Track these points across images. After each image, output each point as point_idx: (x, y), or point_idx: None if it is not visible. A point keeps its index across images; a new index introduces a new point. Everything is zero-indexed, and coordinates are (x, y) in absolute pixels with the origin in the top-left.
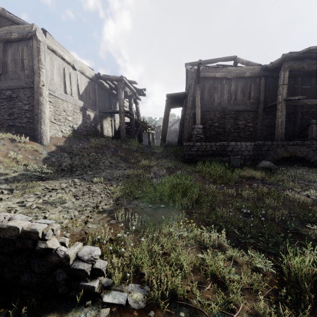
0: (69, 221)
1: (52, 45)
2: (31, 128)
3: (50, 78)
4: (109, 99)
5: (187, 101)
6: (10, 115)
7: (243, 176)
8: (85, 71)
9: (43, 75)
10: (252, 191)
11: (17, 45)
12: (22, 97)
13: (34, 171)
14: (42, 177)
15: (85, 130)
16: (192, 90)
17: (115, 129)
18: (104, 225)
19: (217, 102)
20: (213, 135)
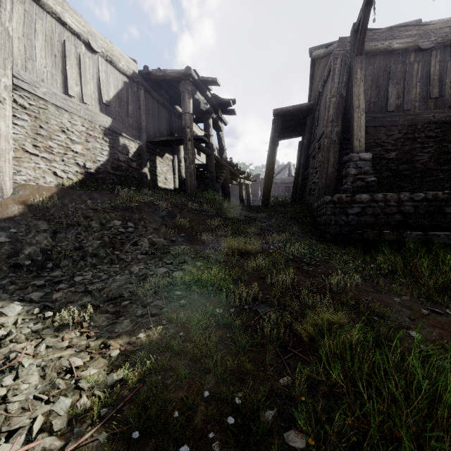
0: None
1: None
2: None
3: (25, 55)
4: (169, 122)
5: (318, 114)
6: None
7: None
8: (117, 59)
9: None
10: None
11: None
12: None
13: None
14: None
15: (117, 174)
16: (337, 82)
17: (180, 176)
18: None
19: (394, 104)
20: (384, 180)
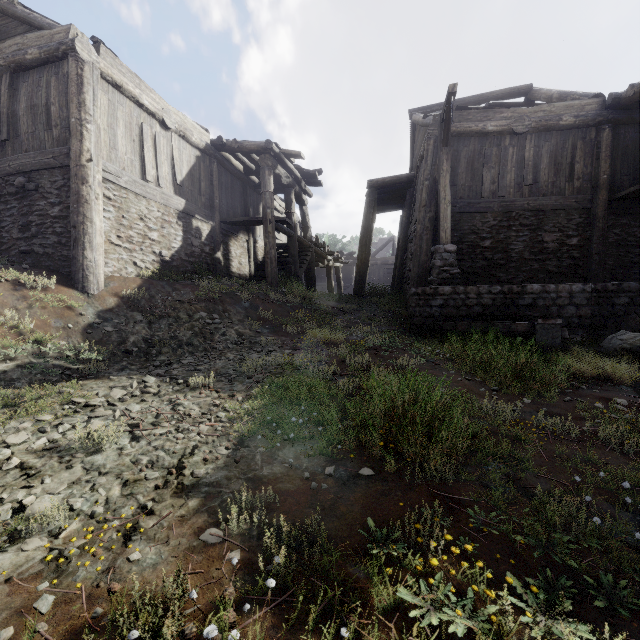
0: (82, 527)
1: (114, 73)
2: (64, 256)
3: (109, 146)
4: (244, 196)
5: (415, 192)
6: (23, 229)
7: (578, 374)
8: (190, 133)
9: (89, 137)
10: (628, 427)
11: (37, 76)
12: (47, 188)
13: (58, 355)
14: (74, 370)
15: (190, 260)
16: (430, 164)
17: (256, 259)
18: (177, 556)
19: (489, 190)
20: (479, 270)
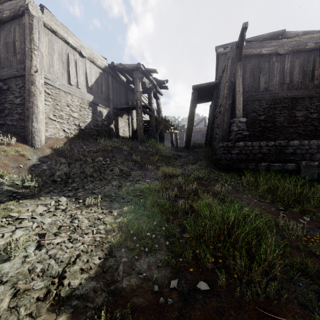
0: None
1: (51, 24)
2: (22, 126)
3: (49, 64)
4: (126, 94)
5: (219, 90)
6: (1, 111)
7: None
8: (96, 59)
9: (36, 58)
10: None
11: (9, 26)
12: (14, 88)
13: (11, 184)
14: (19, 193)
15: (96, 129)
16: (229, 73)
17: (132, 129)
18: None
19: (263, 87)
20: (257, 133)
